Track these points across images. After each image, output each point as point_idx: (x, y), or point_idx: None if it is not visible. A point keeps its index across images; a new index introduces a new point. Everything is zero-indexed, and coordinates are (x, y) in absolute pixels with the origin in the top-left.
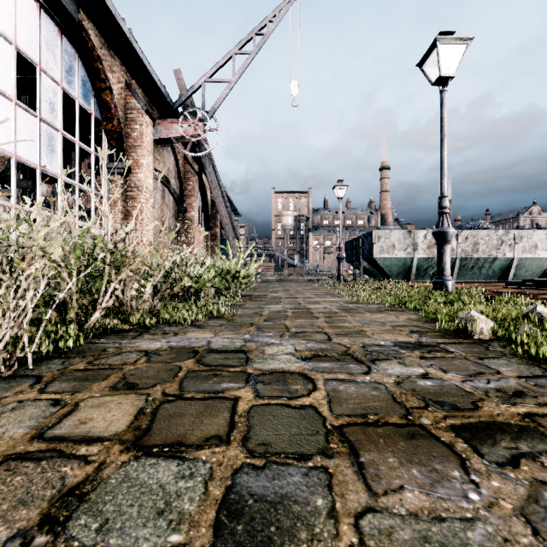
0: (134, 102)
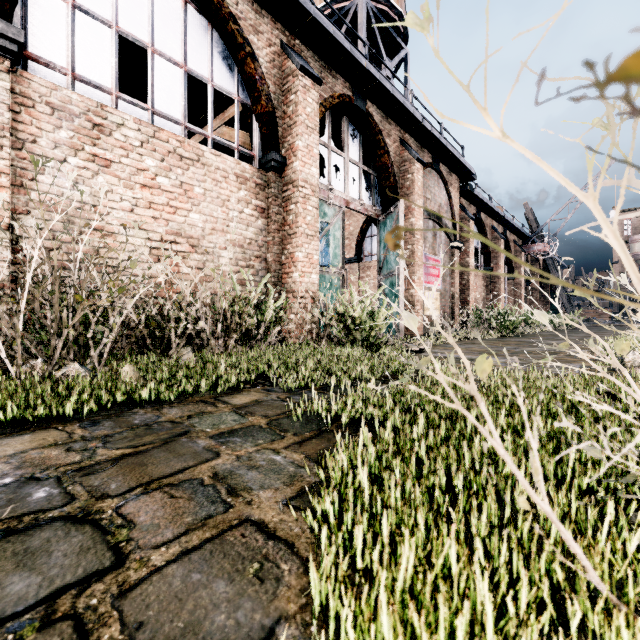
0: (517, 248)
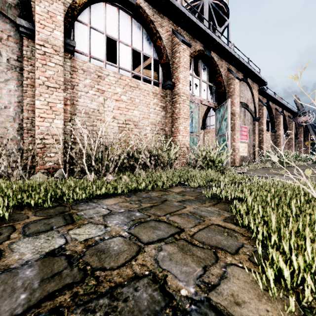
0: (290, 119)
